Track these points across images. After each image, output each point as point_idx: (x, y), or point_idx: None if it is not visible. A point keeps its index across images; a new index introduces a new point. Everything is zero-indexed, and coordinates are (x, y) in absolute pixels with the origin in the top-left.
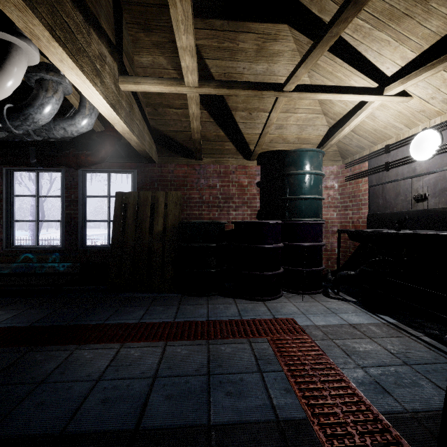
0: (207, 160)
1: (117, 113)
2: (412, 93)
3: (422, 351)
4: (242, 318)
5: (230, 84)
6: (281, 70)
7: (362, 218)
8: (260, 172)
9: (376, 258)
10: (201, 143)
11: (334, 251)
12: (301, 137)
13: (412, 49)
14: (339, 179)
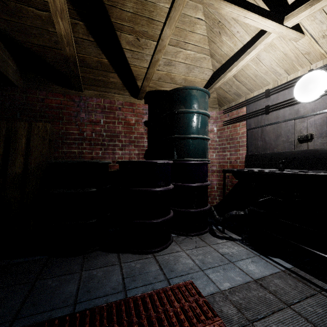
0: (90, 92)
1: None
2: (305, 30)
3: None
4: (126, 294)
5: None
6: None
7: (239, 159)
8: (148, 111)
9: (264, 198)
10: (77, 65)
11: (213, 188)
12: (188, 79)
13: None
14: (217, 124)
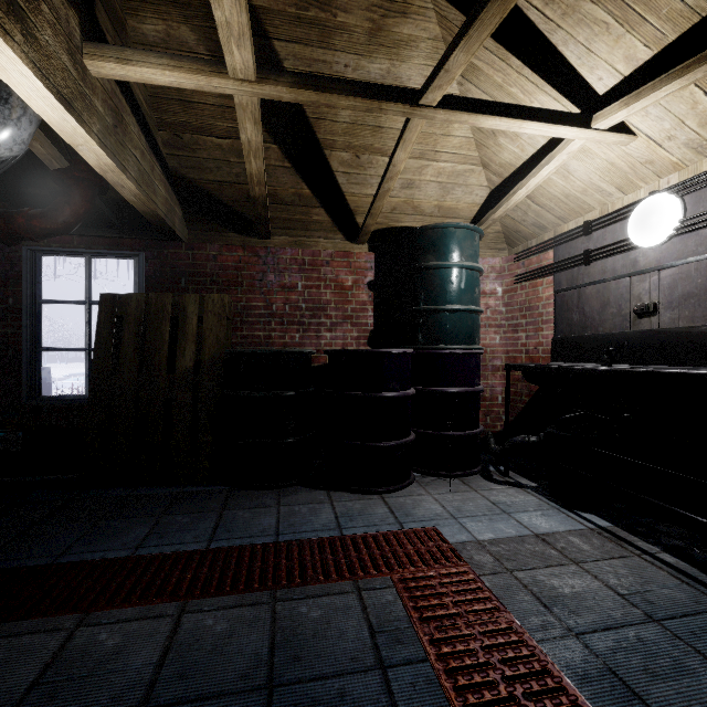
0: (281, 240)
1: (79, 119)
2: (636, 129)
3: (671, 587)
4: (342, 532)
5: (320, 82)
6: (413, 75)
7: (542, 346)
8: (375, 265)
9: (573, 414)
10: (268, 206)
11: (496, 399)
12: (444, 206)
13: (647, 41)
14: (504, 280)
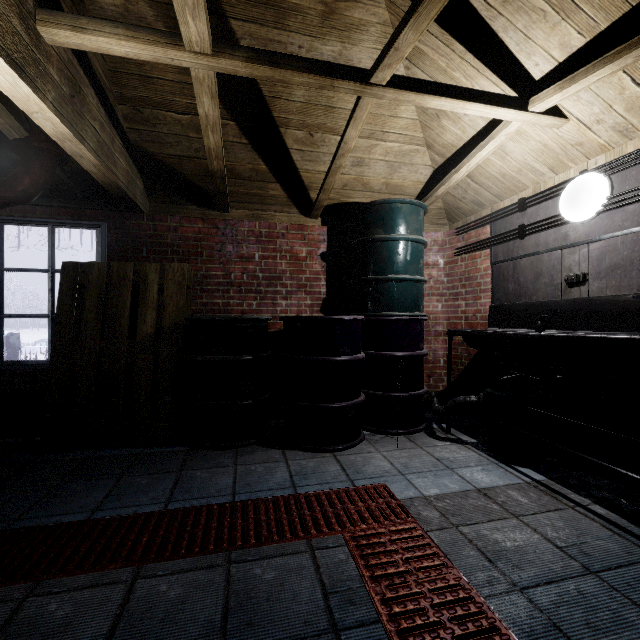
0: (239, 213)
1: (31, 85)
2: (568, 113)
3: (604, 538)
4: (296, 491)
5: (275, 57)
6: (363, 58)
7: (481, 313)
8: (327, 237)
9: (510, 376)
10: (226, 180)
11: (438, 362)
12: (391, 183)
13: (581, 29)
14: (445, 253)
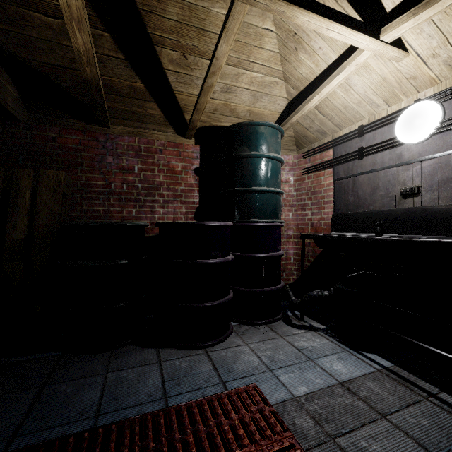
0: (119, 129)
1: None
2: (409, 46)
3: None
4: (167, 403)
5: None
6: None
7: (324, 220)
8: (200, 155)
9: (356, 273)
10: (102, 92)
11: (289, 259)
12: (254, 111)
13: None
14: (295, 172)
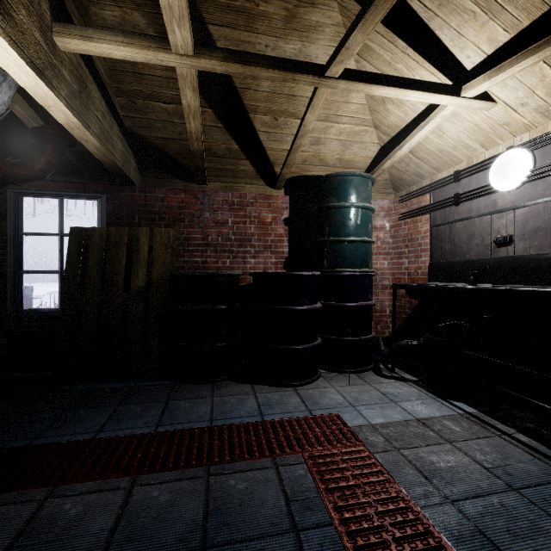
0: (215, 185)
1: (49, 85)
2: (496, 97)
3: (525, 461)
4: (263, 418)
5: (246, 57)
6: (319, 54)
7: (421, 269)
8: (289, 205)
9: (446, 323)
10: (204, 158)
11: (384, 311)
12: (344, 159)
13: (506, 26)
14: (391, 218)
